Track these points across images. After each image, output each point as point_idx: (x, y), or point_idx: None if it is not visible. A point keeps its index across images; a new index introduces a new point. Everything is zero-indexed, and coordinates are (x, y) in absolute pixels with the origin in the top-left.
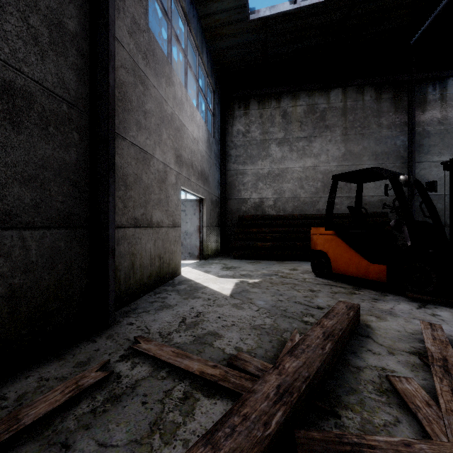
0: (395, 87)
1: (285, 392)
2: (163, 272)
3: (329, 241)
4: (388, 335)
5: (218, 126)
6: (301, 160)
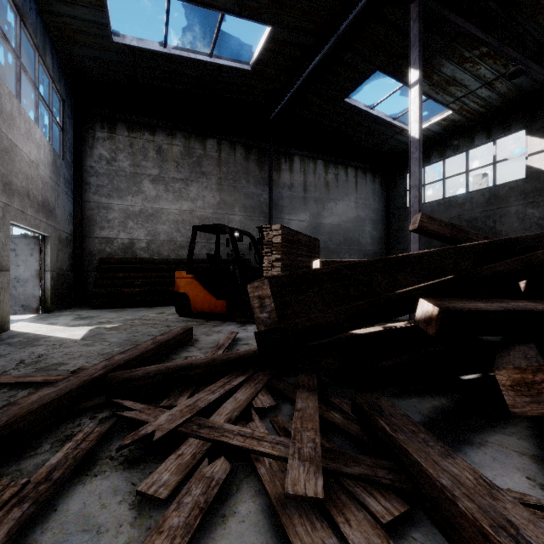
0: (259, 151)
1: (109, 366)
2: None
3: (189, 283)
4: (206, 342)
5: (70, 144)
6: (177, 202)
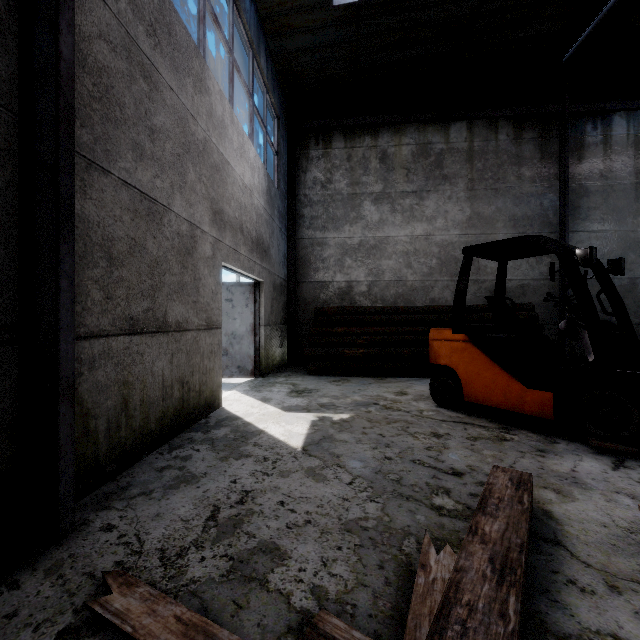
0: (541, 123)
1: None
2: (188, 408)
3: (459, 350)
4: (592, 538)
5: (284, 171)
6: (407, 225)
